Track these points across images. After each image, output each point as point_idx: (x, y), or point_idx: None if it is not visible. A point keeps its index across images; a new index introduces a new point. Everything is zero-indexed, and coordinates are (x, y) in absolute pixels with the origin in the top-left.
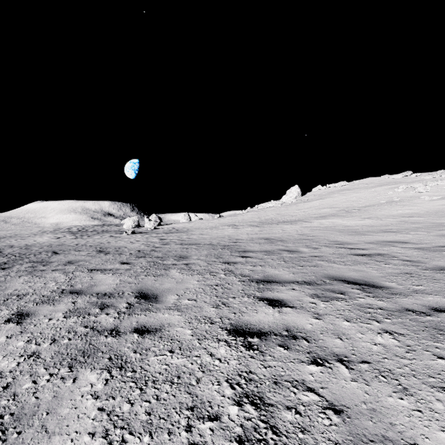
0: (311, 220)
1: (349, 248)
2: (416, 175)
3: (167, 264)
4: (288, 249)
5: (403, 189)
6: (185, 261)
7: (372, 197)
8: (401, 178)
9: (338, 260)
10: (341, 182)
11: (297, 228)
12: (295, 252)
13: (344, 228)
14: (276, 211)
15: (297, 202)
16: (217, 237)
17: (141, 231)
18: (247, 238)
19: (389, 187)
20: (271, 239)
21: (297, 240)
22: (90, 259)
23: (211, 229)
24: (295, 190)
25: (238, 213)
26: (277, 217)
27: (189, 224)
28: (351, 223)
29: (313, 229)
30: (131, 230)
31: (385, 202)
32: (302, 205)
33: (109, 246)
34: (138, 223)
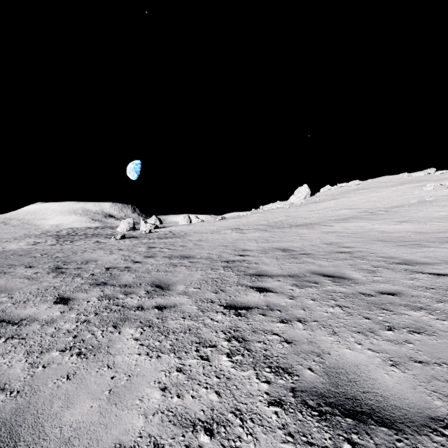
0: (330, 224)
1: (431, 274)
2: (441, 172)
3: (127, 306)
4: (328, 273)
5: (433, 187)
6: (162, 297)
7: (397, 197)
8: (424, 176)
9: (447, 308)
10: (353, 181)
11: (317, 234)
12: (342, 279)
13: (382, 235)
14: (285, 213)
15: (307, 203)
16: (219, 245)
17: (134, 235)
18: (258, 248)
19: (413, 185)
20: (291, 251)
21: (329, 253)
22: (23, 286)
23: (211, 234)
24: (304, 189)
25: (242, 215)
26: (287, 219)
27: (188, 227)
28: (386, 228)
29: (340, 236)
30: (120, 234)
31: (416, 202)
32: (314, 206)
33: (77, 258)
34: (133, 226)
